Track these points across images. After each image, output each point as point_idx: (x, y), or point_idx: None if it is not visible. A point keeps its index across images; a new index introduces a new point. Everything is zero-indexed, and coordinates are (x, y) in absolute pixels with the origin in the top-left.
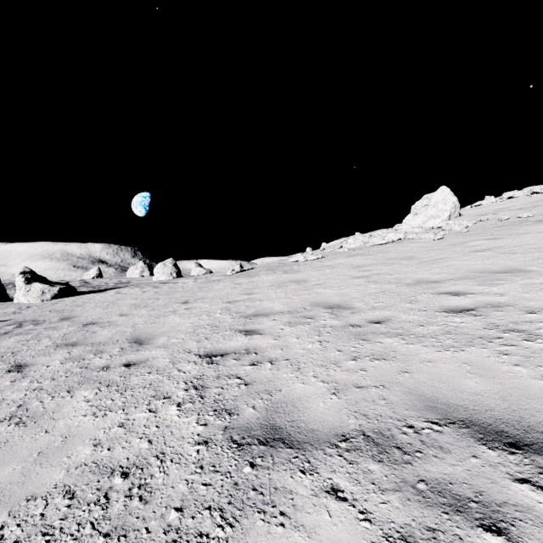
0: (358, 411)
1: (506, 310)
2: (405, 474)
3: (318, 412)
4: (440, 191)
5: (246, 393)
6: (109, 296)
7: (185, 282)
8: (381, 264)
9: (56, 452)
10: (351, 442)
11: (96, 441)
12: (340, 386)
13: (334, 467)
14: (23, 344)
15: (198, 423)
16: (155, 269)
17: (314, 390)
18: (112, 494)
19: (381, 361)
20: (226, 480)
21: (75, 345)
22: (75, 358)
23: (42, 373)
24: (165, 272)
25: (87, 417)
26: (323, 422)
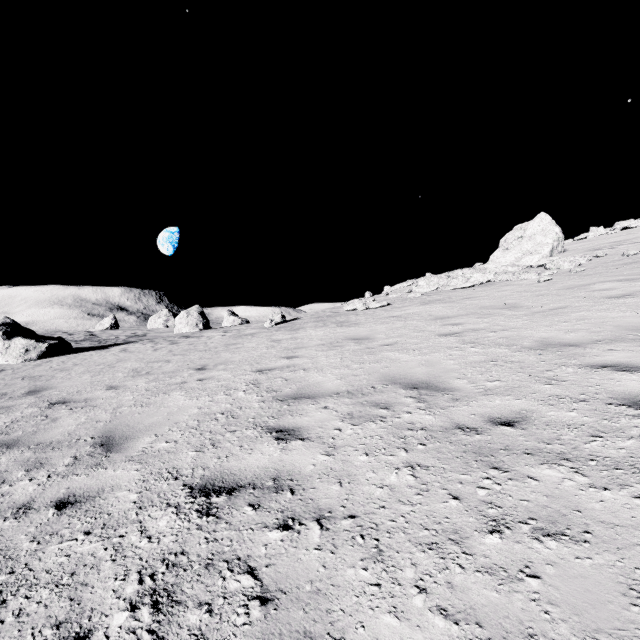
0: None
1: None
2: None
3: None
4: (538, 219)
5: None
6: (110, 355)
7: (211, 336)
8: (473, 315)
9: None
10: None
11: None
12: None
13: None
14: None
15: None
16: (177, 319)
17: None
18: None
19: (562, 544)
20: None
21: (12, 447)
22: None
23: None
24: (189, 323)
25: None
26: None
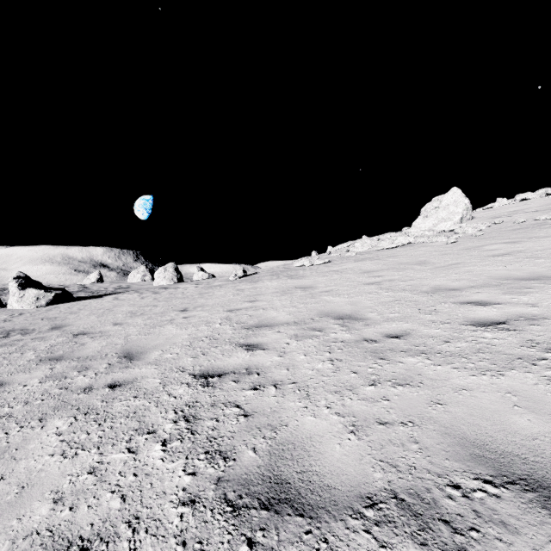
0: (385, 459)
1: (543, 324)
2: None
3: (334, 460)
4: (452, 192)
5: (245, 428)
6: (106, 302)
7: (186, 287)
8: (392, 269)
9: (6, 511)
10: (381, 509)
11: (58, 495)
12: (359, 421)
13: None
14: (4, 358)
15: (186, 472)
16: (156, 273)
17: (327, 426)
18: None
19: (406, 388)
20: None
21: (60, 360)
22: (56, 376)
23: (17, 395)
24: (166, 277)
25: (54, 458)
26: (342, 476)
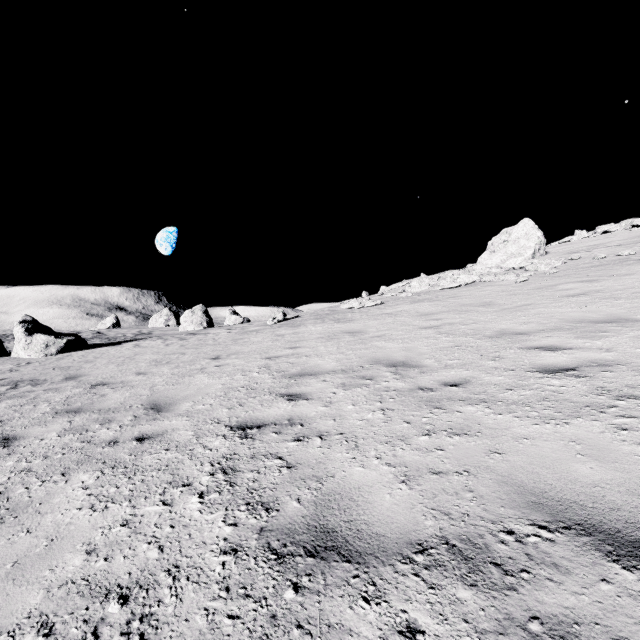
0: (437, 507)
1: (616, 370)
2: (510, 607)
3: (384, 509)
4: (522, 224)
5: (289, 479)
6: (126, 350)
7: (217, 332)
8: (453, 311)
9: (36, 562)
10: (431, 554)
11: (90, 546)
12: (411, 471)
13: (409, 594)
14: (15, 411)
15: (226, 522)
16: (182, 317)
17: (377, 477)
18: (103, 629)
19: (462, 437)
20: (261, 611)
21: (79, 412)
22: (76, 429)
23: (34, 449)
24: (194, 321)
25: (83, 511)
26: (391, 524)
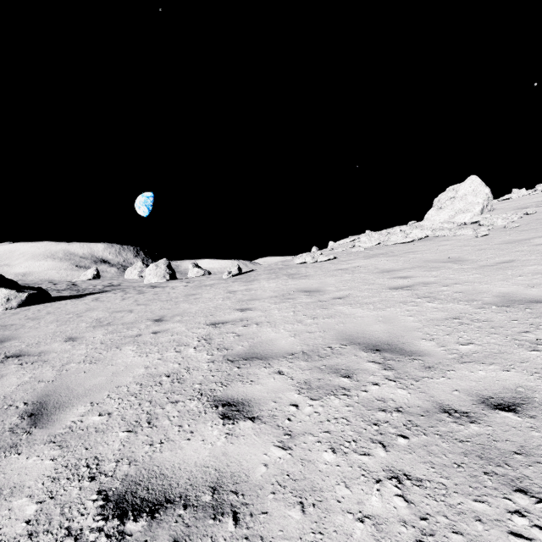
0: None
1: None
2: None
3: None
4: (470, 181)
5: None
6: (82, 304)
7: (175, 286)
8: (419, 268)
9: None
10: None
11: None
12: None
13: None
14: None
15: None
16: (147, 270)
17: None
18: None
19: None
20: None
21: None
22: None
23: None
24: (158, 274)
25: None
26: None
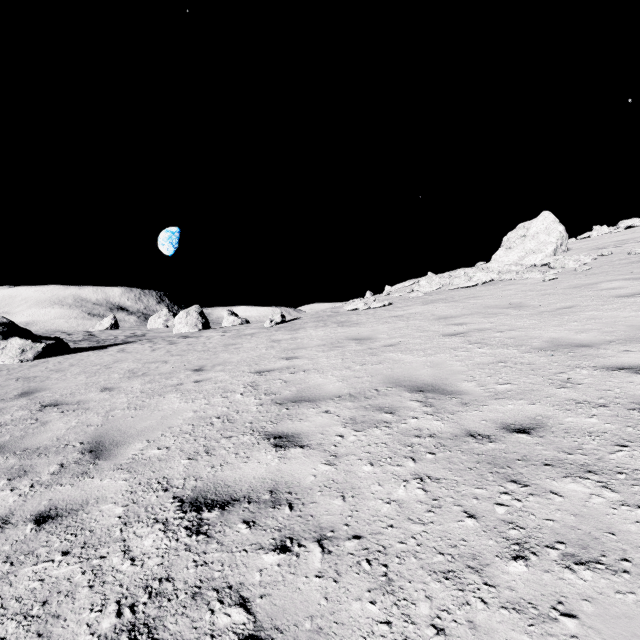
0: None
1: None
2: None
3: None
4: (542, 218)
5: None
6: (108, 356)
7: (210, 336)
8: (477, 314)
9: None
10: None
11: None
12: None
13: None
14: None
15: None
16: (176, 318)
17: None
18: None
19: (598, 574)
20: None
21: None
22: None
23: None
24: (189, 323)
25: None
26: None
